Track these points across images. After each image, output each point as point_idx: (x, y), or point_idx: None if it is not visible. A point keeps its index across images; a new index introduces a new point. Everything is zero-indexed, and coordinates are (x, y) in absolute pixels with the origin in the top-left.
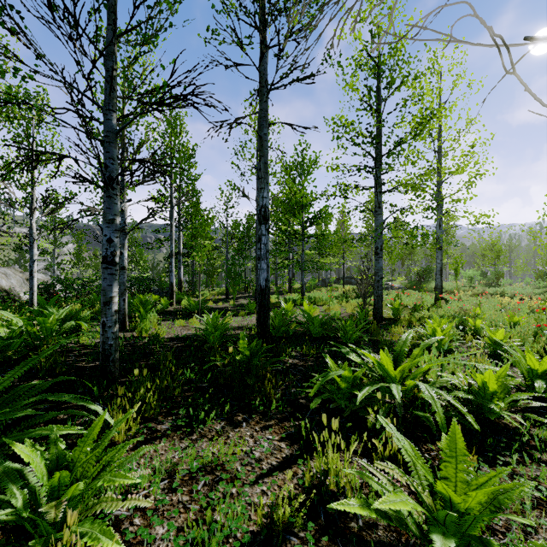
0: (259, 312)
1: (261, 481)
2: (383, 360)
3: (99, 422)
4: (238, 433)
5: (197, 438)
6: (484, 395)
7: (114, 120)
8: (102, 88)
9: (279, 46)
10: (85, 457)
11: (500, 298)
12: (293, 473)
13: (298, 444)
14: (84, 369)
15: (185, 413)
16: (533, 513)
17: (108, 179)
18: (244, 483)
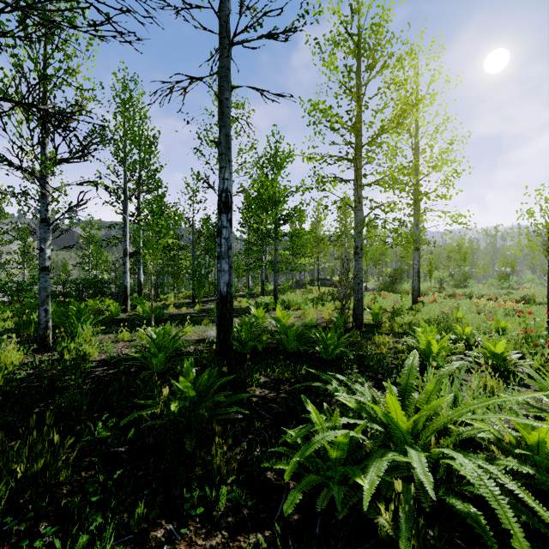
0: (218, 326)
1: None
2: (389, 405)
3: None
4: None
5: None
6: (540, 460)
7: None
8: (2, 24)
9: None
10: None
11: (476, 300)
12: None
13: None
14: None
15: (61, 529)
16: None
17: None
18: None
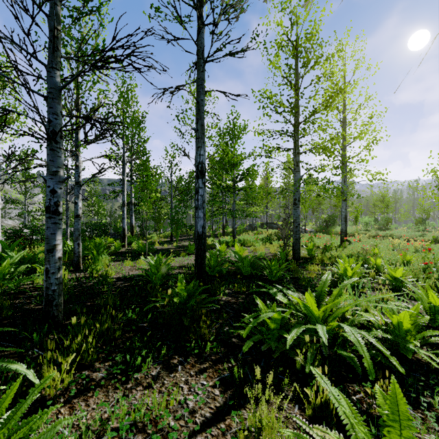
0: (196, 255)
1: None
2: (308, 301)
3: (11, 392)
4: (173, 379)
5: (131, 387)
6: (399, 333)
7: (58, 78)
8: None
9: (214, 22)
10: None
11: (392, 240)
12: (227, 426)
13: (232, 390)
14: (31, 312)
15: (123, 357)
16: None
17: (52, 133)
18: None
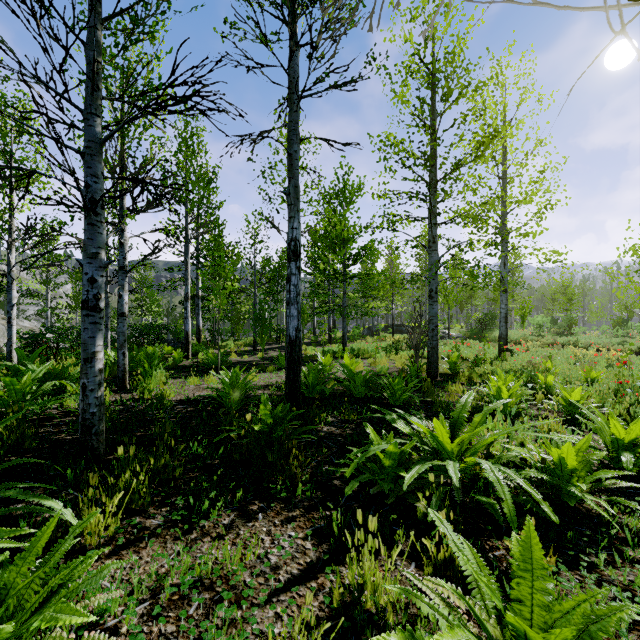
0: (288, 368)
1: (276, 599)
2: (437, 430)
3: (48, 530)
4: (252, 529)
5: (196, 538)
6: (561, 474)
7: (99, 127)
8: None
9: (312, 43)
10: (23, 582)
11: (574, 349)
12: (319, 585)
13: (328, 544)
14: (61, 443)
15: (186, 501)
16: (631, 638)
17: (90, 202)
18: (252, 603)
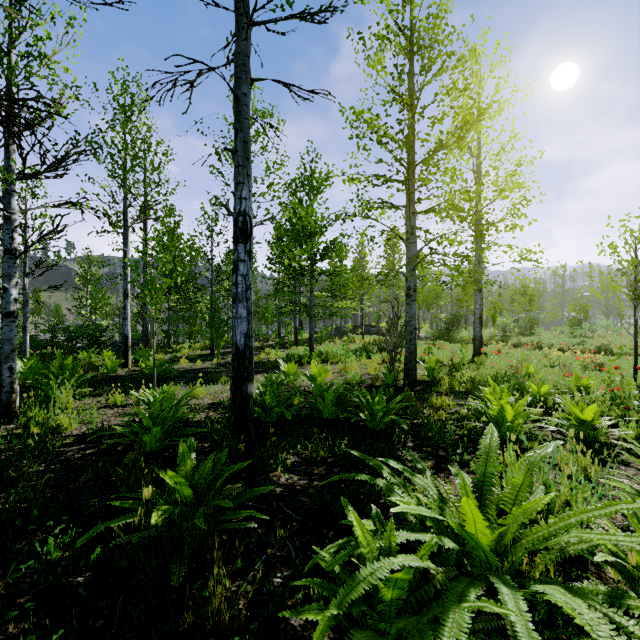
0: (234, 389)
1: None
2: (466, 511)
3: None
4: None
5: None
6: None
7: None
8: None
9: None
10: None
11: (548, 351)
12: None
13: None
14: None
15: None
16: None
17: None
18: None
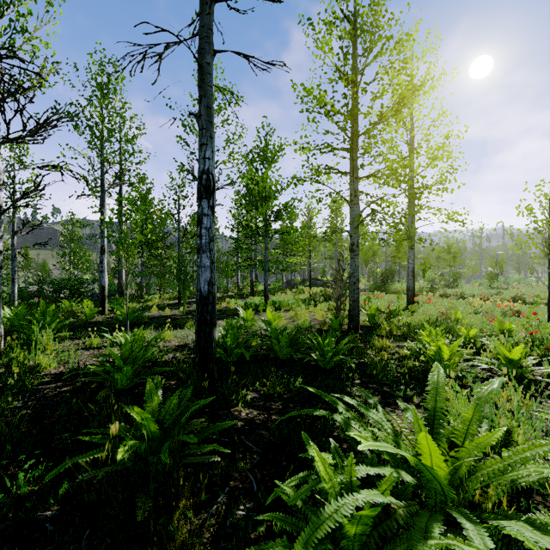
0: (198, 331)
1: None
2: (422, 445)
3: None
4: None
5: None
6: None
7: None
8: None
9: None
10: None
11: (472, 300)
12: None
13: None
14: None
15: None
16: None
17: None
18: None
